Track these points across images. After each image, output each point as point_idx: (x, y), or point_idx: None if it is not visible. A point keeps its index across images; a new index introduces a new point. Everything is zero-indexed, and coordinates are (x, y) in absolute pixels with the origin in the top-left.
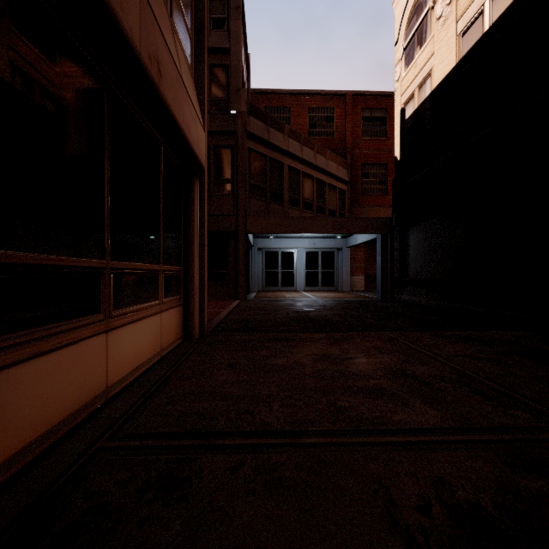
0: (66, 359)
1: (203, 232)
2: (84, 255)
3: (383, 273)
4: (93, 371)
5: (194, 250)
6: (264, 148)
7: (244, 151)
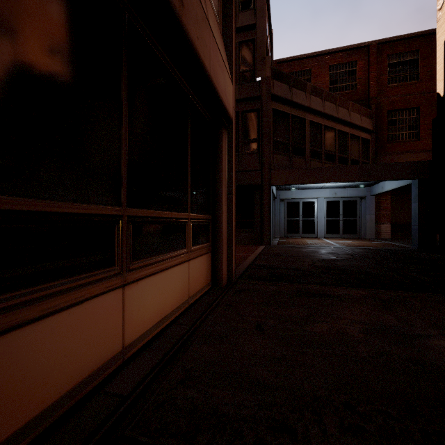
0: (64, 325)
1: (231, 181)
2: (92, 200)
3: (419, 221)
4: (104, 332)
5: (222, 198)
6: (287, 108)
7: (268, 112)
